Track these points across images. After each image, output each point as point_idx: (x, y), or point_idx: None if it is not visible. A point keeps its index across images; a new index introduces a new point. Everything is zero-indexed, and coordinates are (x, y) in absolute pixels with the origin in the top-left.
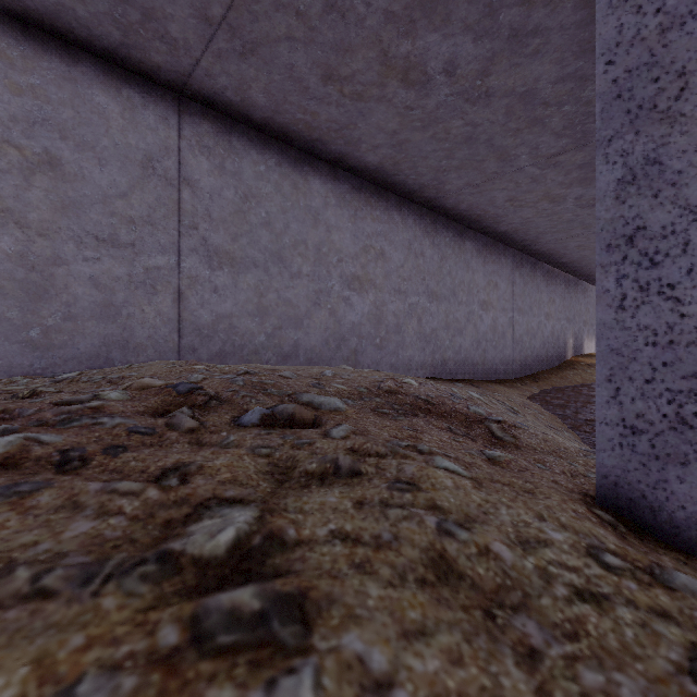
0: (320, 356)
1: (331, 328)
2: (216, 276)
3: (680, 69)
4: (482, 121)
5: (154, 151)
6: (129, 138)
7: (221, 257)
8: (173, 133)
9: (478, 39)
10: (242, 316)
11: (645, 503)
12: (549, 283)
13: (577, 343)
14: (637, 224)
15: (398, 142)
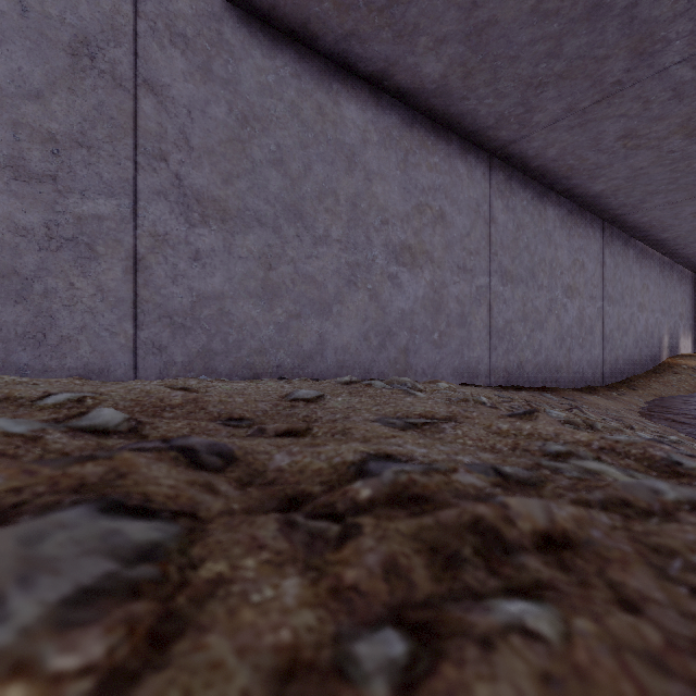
0: (357, 357)
1: (372, 317)
2: (197, 234)
3: None
4: None
5: (91, 31)
6: (46, 4)
7: (206, 207)
8: (126, 7)
9: None
10: (239, 297)
11: None
12: (642, 266)
13: (673, 341)
14: None
15: (476, 26)
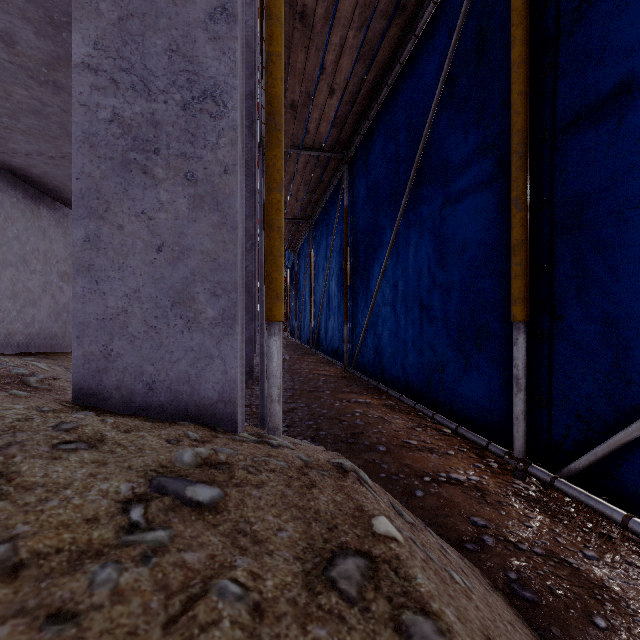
0: None
1: None
2: None
3: (107, 199)
4: (53, 104)
5: None
6: None
7: None
8: None
9: (41, 35)
10: None
11: (94, 394)
12: None
13: None
14: (91, 263)
15: None
